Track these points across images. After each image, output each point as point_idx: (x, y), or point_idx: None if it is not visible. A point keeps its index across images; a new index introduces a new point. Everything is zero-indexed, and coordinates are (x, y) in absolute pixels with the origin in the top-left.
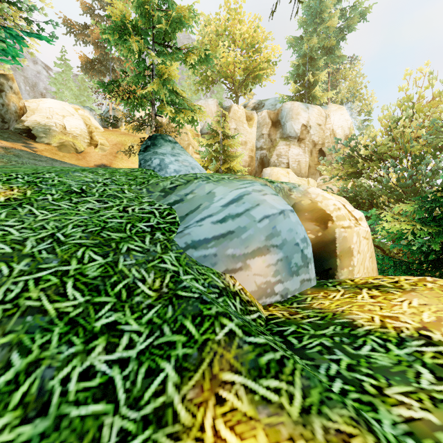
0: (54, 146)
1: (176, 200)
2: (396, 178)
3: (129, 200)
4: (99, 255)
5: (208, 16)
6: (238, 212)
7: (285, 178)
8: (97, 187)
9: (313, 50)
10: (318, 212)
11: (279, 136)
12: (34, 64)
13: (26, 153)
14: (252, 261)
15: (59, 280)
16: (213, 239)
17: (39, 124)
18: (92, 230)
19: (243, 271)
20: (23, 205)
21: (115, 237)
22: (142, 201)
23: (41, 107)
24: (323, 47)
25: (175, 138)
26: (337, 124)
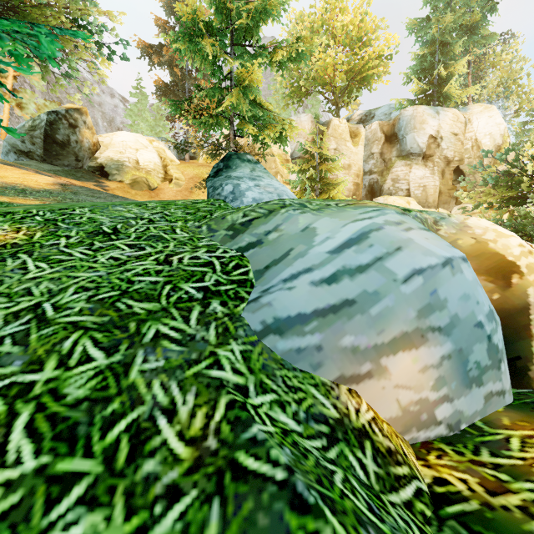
0: (126, 183)
1: (250, 242)
2: None
3: (177, 243)
4: (101, 347)
5: (300, 12)
6: (361, 262)
7: None
8: (138, 225)
9: (445, 33)
10: (489, 259)
11: (395, 154)
12: (112, 97)
13: (86, 189)
14: (391, 361)
15: (7, 408)
16: (314, 316)
17: (112, 160)
18: (104, 297)
19: (375, 380)
20: (18, 255)
21: (140, 309)
22: (197, 245)
23: (114, 142)
24: (461, 26)
25: None
26: (483, 131)
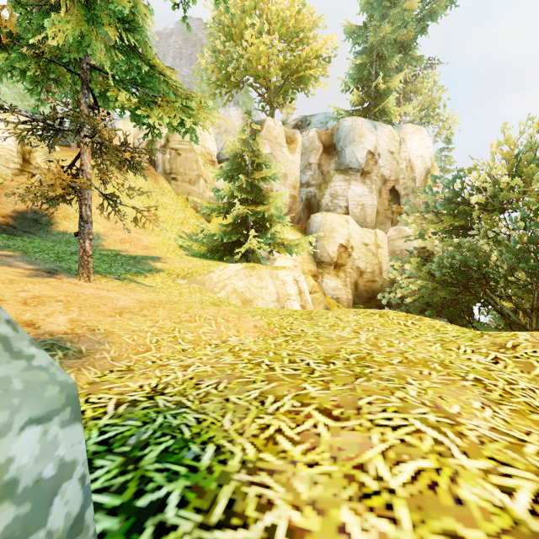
0: None
1: None
2: (529, 240)
3: None
4: None
5: None
6: None
7: (343, 230)
8: None
9: (383, 44)
10: None
11: (334, 166)
12: None
13: None
14: None
15: None
16: None
17: None
18: None
19: None
20: None
21: None
22: None
23: None
24: (395, 42)
25: (177, 166)
26: (415, 152)
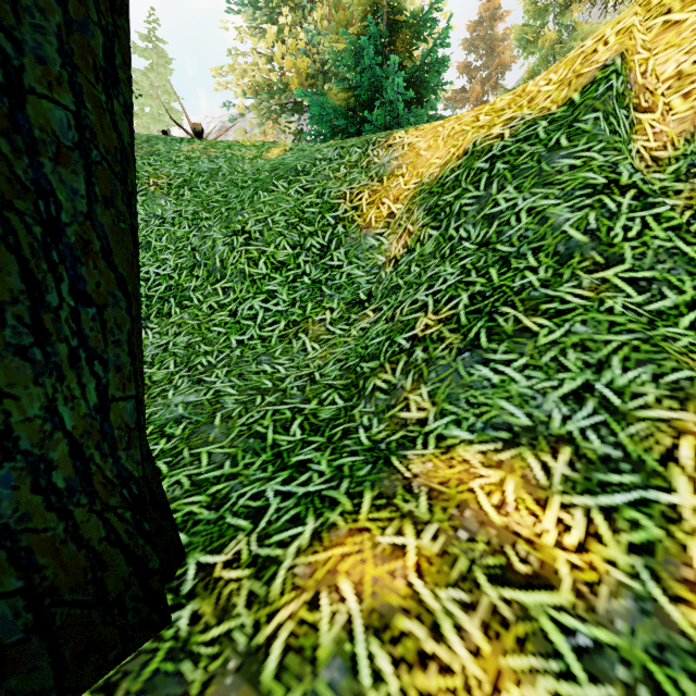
0: None
1: None
2: None
3: None
4: None
5: None
6: None
7: None
8: None
9: None
10: None
11: None
12: None
13: None
14: None
15: None
16: None
17: None
18: None
19: None
20: None
21: None
22: None
23: None
24: None
25: None
26: None
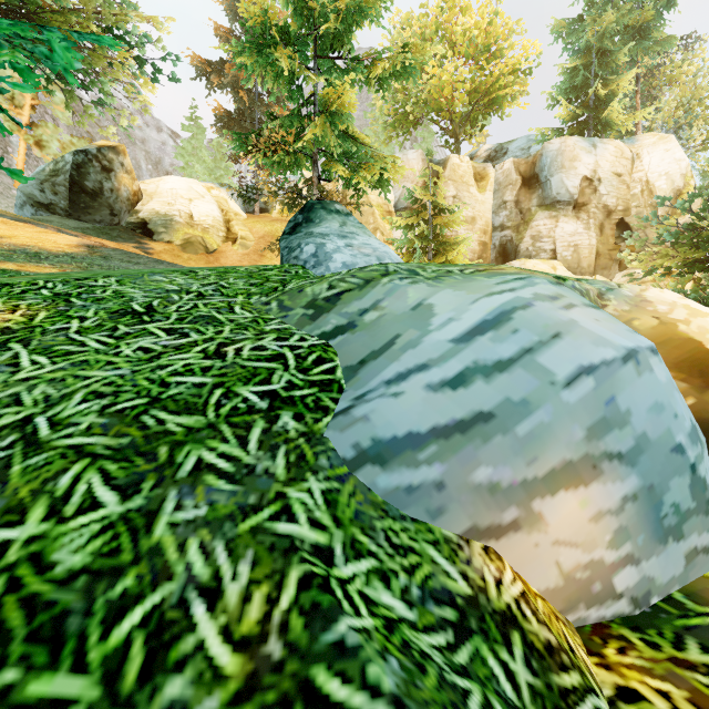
0: (176, 245)
1: (338, 325)
2: None
3: (235, 327)
4: (114, 485)
5: (407, 13)
6: (501, 356)
7: None
8: (183, 301)
9: (605, 37)
10: (680, 348)
11: (536, 202)
12: (159, 131)
13: (120, 253)
14: (548, 504)
15: None
16: (433, 437)
17: (157, 214)
18: (124, 408)
19: (524, 533)
20: (9, 345)
21: (176, 426)
22: (263, 330)
23: (161, 190)
24: (626, 28)
25: None
26: (657, 169)
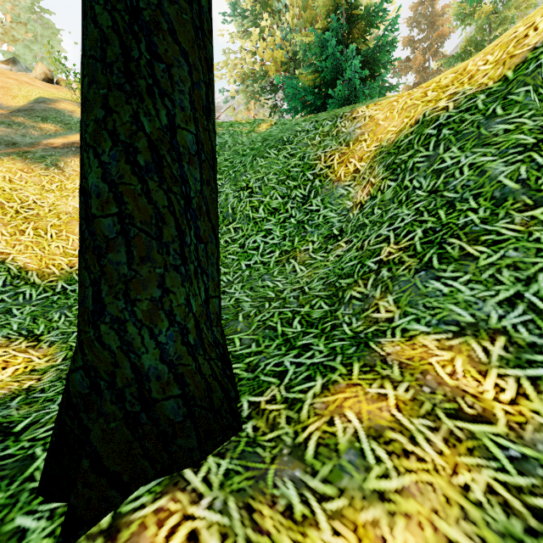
0: None
1: None
2: None
3: None
4: None
5: None
6: None
7: None
8: None
9: None
10: None
11: None
12: None
13: None
14: None
15: None
16: None
17: None
18: None
19: None
20: None
21: None
22: None
23: None
24: None
25: None
26: None
